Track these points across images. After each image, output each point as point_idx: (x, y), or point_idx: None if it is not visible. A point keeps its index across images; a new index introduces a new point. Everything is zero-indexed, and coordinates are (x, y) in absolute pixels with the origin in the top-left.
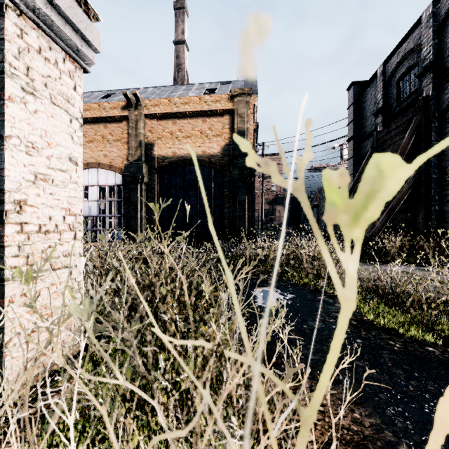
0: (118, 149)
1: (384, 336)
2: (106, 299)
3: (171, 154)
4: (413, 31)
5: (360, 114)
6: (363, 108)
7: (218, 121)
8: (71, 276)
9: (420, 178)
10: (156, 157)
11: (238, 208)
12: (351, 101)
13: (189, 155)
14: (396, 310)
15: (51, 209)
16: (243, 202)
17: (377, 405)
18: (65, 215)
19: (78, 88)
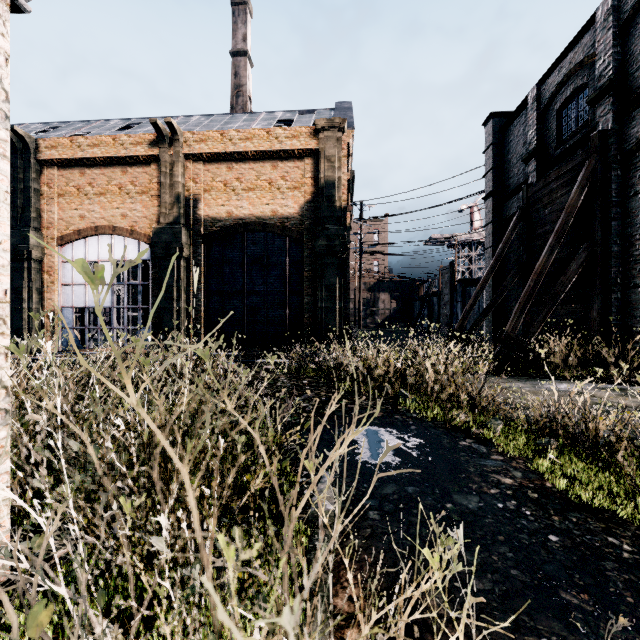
0: (144, 205)
1: (595, 525)
2: None
3: (225, 215)
4: (583, 35)
5: (503, 159)
6: (506, 151)
7: (296, 166)
8: None
9: (595, 252)
10: (203, 219)
11: (326, 296)
12: (490, 141)
13: (251, 216)
14: (595, 466)
15: None
16: (333, 287)
17: None
18: None
19: None
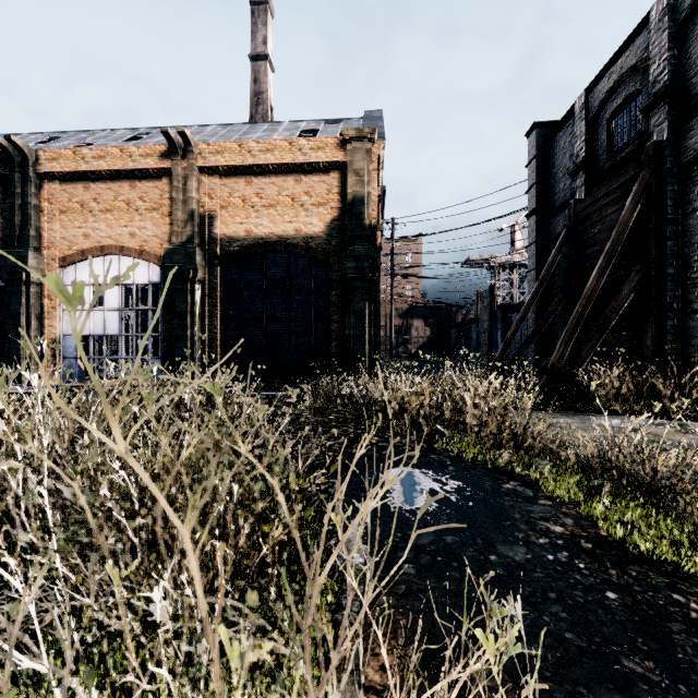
0: (155, 223)
1: (657, 579)
2: None
3: (243, 234)
4: (635, 37)
5: (547, 173)
6: (551, 164)
7: (321, 180)
8: None
9: (649, 274)
10: (219, 238)
11: (354, 323)
12: (533, 153)
13: (272, 236)
14: (655, 512)
15: None
16: (362, 313)
17: None
18: None
19: None
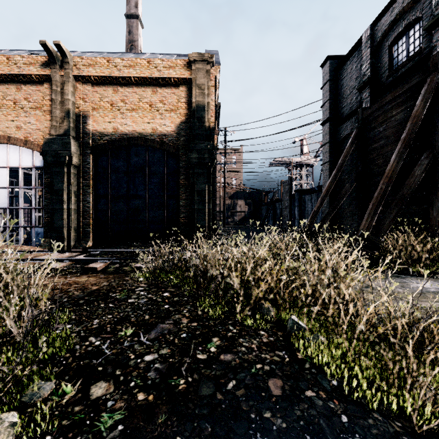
0: (38, 119)
1: None
2: None
3: (111, 130)
4: None
5: (337, 93)
6: (340, 86)
7: (172, 92)
8: None
9: (435, 159)
10: (91, 133)
11: (197, 200)
12: (327, 78)
13: (134, 132)
14: None
15: None
16: (203, 192)
17: None
18: None
19: None
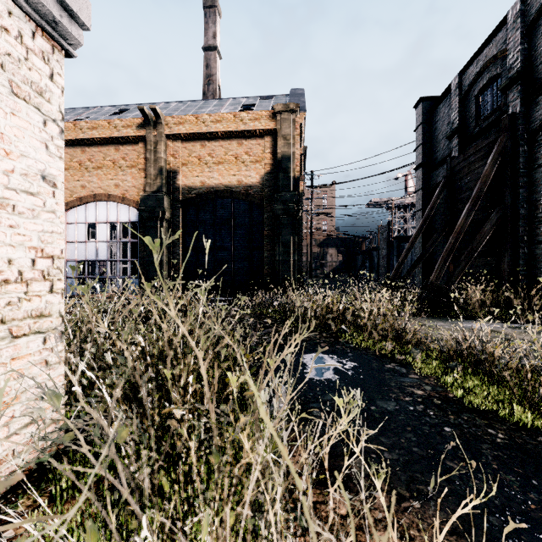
0: (133, 177)
1: (480, 421)
2: (79, 389)
3: (199, 184)
4: (496, 34)
5: (431, 136)
6: (433, 129)
7: (257, 143)
8: (45, 345)
9: (505, 214)
10: (181, 188)
11: (282, 251)
12: (420, 121)
13: (221, 185)
14: (489, 383)
15: (11, 248)
16: (288, 243)
17: (489, 536)
18: (35, 258)
19: (56, 77)
